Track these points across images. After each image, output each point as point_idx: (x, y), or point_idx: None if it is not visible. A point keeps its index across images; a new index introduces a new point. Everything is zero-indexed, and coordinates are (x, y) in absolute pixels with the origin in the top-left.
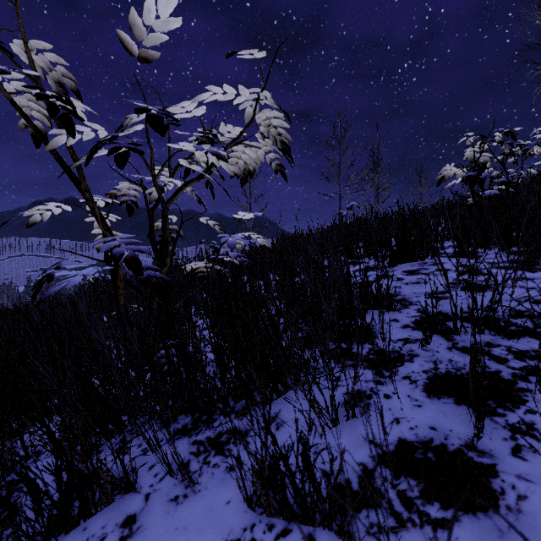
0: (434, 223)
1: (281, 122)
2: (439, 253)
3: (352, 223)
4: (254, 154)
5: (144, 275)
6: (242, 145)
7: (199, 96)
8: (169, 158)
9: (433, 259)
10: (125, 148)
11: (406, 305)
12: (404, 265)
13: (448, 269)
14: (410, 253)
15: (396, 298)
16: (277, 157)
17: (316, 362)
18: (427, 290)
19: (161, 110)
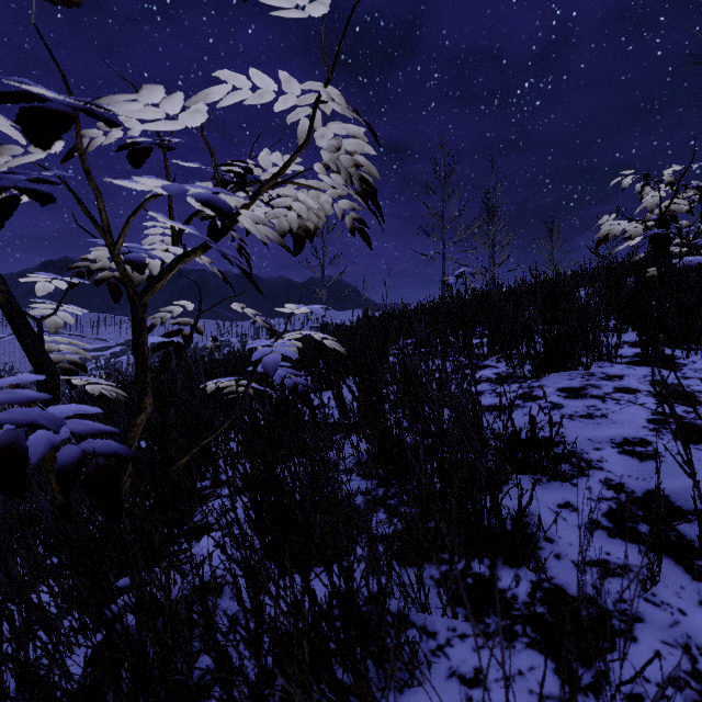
0: (604, 310)
1: (361, 144)
2: (611, 356)
3: (466, 301)
4: (315, 201)
5: (72, 455)
6: (292, 186)
7: (207, 94)
8: (135, 210)
9: (602, 366)
10: (13, 189)
11: (581, 468)
12: (557, 377)
13: (635, 389)
14: (566, 357)
15: (560, 450)
16: (354, 207)
17: (428, 613)
18: (611, 434)
19: (84, 102)
